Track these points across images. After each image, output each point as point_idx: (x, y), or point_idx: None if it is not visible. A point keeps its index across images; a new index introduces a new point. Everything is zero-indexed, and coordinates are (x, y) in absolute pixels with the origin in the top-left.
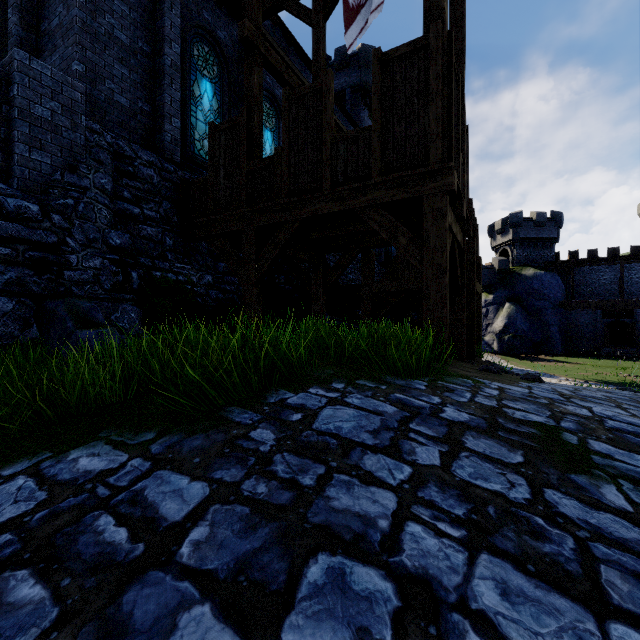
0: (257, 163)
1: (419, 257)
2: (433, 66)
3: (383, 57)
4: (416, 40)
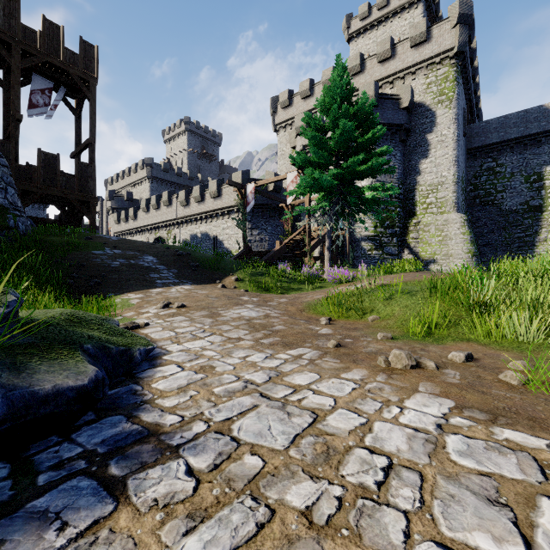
0: (23, 166)
1: (89, 216)
2: (94, 173)
3: (79, 162)
4: (89, 164)
